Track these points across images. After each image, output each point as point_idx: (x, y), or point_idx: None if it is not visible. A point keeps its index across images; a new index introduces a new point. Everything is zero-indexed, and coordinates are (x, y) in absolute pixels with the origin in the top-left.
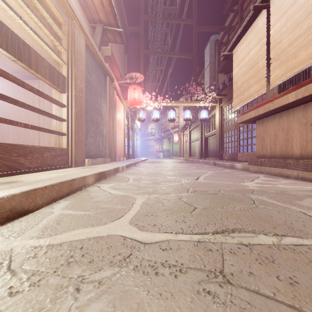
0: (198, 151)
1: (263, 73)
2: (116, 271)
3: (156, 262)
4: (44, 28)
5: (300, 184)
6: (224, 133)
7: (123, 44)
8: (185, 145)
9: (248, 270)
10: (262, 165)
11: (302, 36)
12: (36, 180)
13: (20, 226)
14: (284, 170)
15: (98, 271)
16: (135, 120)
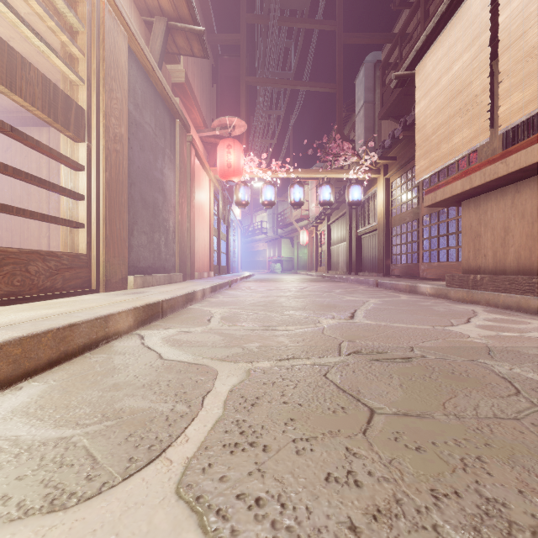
0: (344, 261)
1: (484, 103)
2: None
3: None
4: None
5: None
6: (392, 227)
7: (209, 67)
8: (319, 250)
9: None
10: (476, 287)
11: None
12: None
13: None
14: (528, 299)
15: None
16: (231, 205)
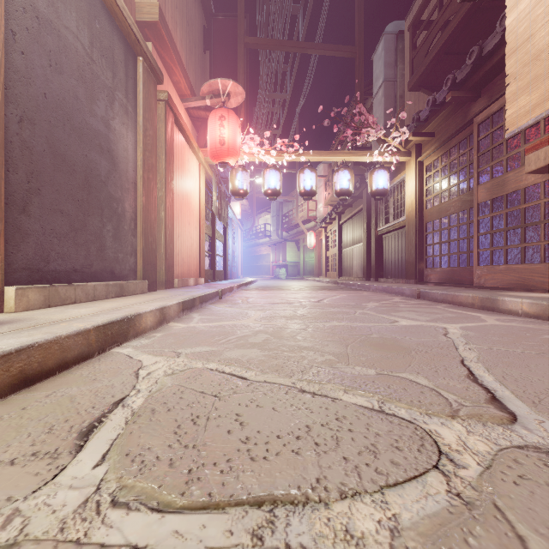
0: (359, 265)
1: None
2: None
3: None
4: None
5: None
6: (426, 222)
7: (200, 27)
8: (328, 254)
9: None
10: None
11: None
12: None
13: None
14: None
15: None
16: (229, 201)
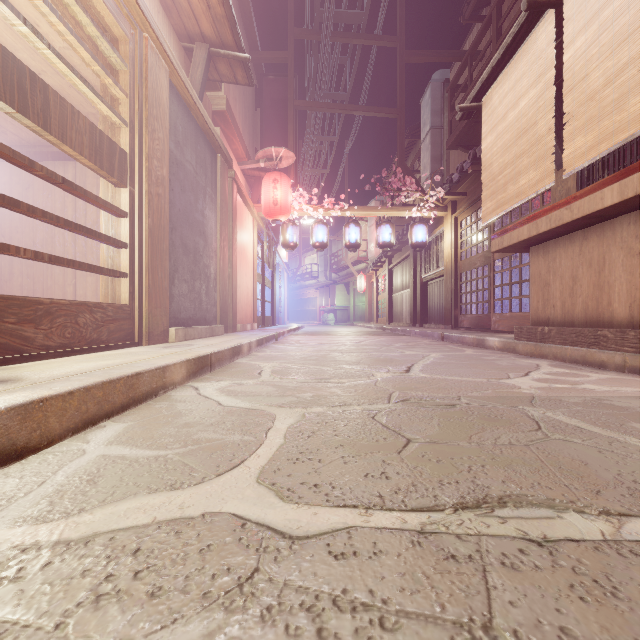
0: (408, 311)
1: (549, 145)
2: (215, 625)
3: (319, 595)
4: (79, 46)
5: (631, 383)
6: (461, 273)
7: (252, 88)
8: (379, 298)
9: (556, 620)
10: (544, 340)
11: (635, 63)
12: (53, 376)
13: (0, 488)
14: (593, 352)
15: (170, 624)
16: (277, 246)
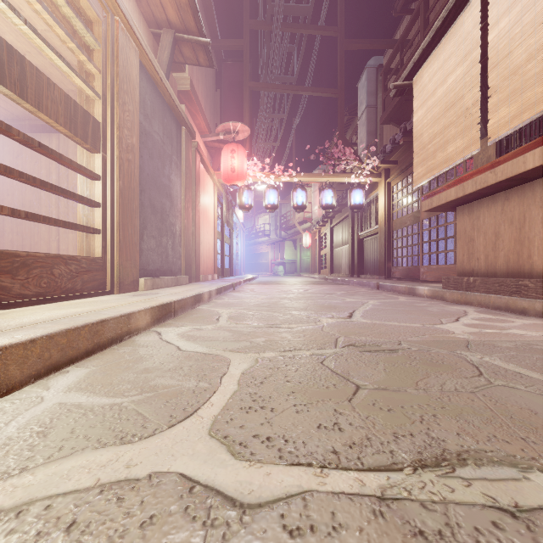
0: (346, 264)
1: (475, 116)
2: None
3: None
4: (55, 25)
5: None
6: (393, 231)
7: (213, 72)
8: (322, 253)
9: None
10: (469, 288)
11: None
12: (21, 324)
13: None
14: (515, 300)
15: None
16: (234, 208)
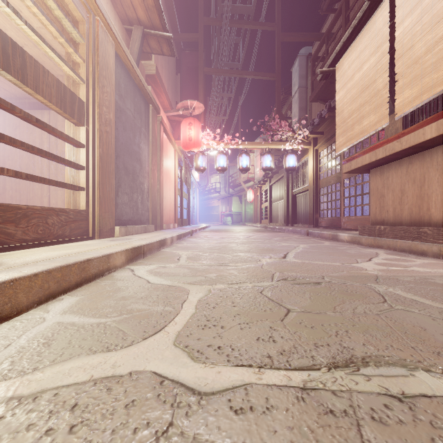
0: (282, 215)
1: (385, 96)
2: None
3: None
4: (49, 24)
5: None
6: (320, 188)
7: (174, 59)
8: (263, 206)
9: None
10: (380, 235)
11: None
12: (25, 262)
13: None
14: (417, 244)
15: None
16: (191, 169)
